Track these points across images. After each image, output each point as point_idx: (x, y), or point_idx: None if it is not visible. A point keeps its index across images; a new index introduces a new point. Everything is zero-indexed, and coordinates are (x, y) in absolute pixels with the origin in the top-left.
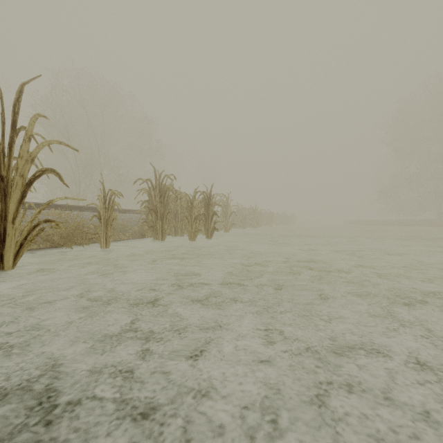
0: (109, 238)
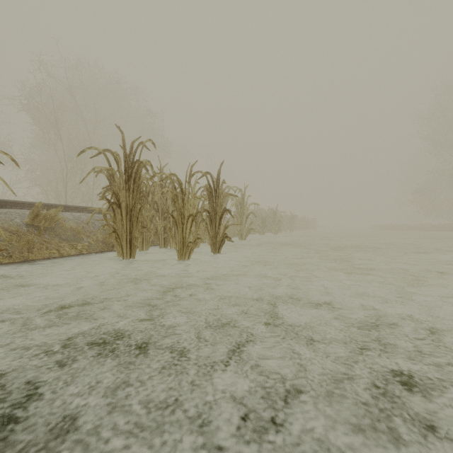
0: None
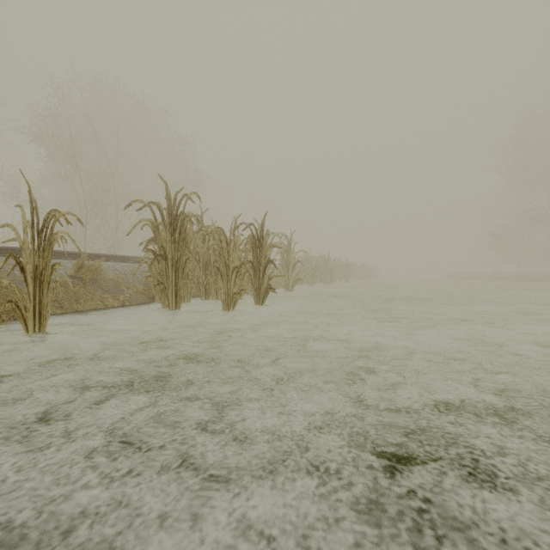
0: (44, 311)
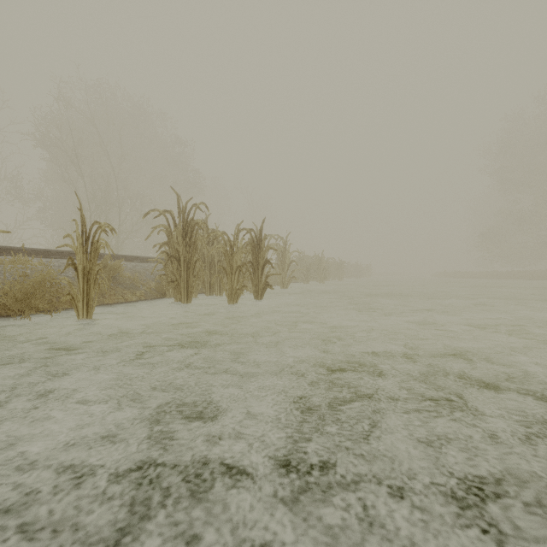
0: (91, 302)
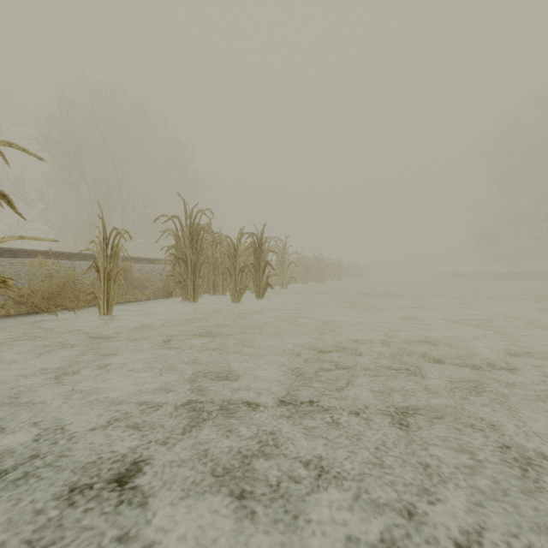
0: (111, 300)
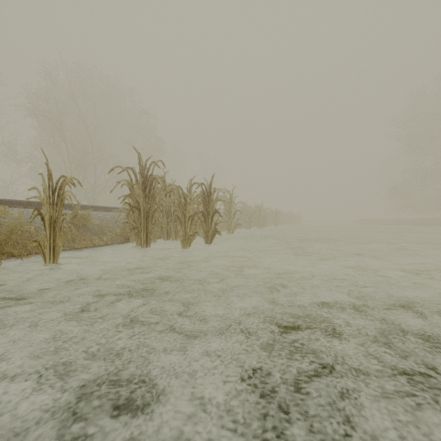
0: (57, 248)
